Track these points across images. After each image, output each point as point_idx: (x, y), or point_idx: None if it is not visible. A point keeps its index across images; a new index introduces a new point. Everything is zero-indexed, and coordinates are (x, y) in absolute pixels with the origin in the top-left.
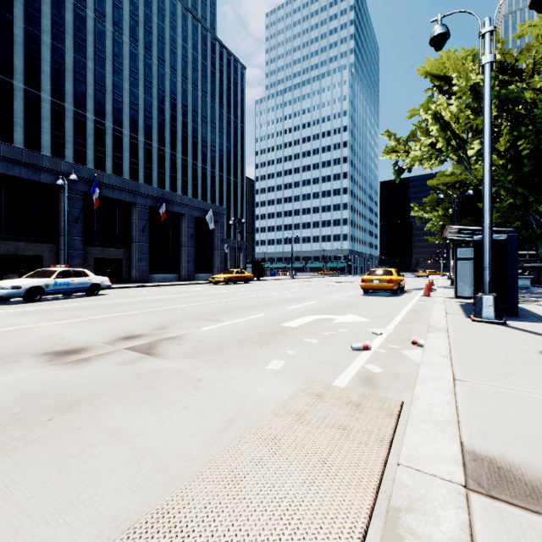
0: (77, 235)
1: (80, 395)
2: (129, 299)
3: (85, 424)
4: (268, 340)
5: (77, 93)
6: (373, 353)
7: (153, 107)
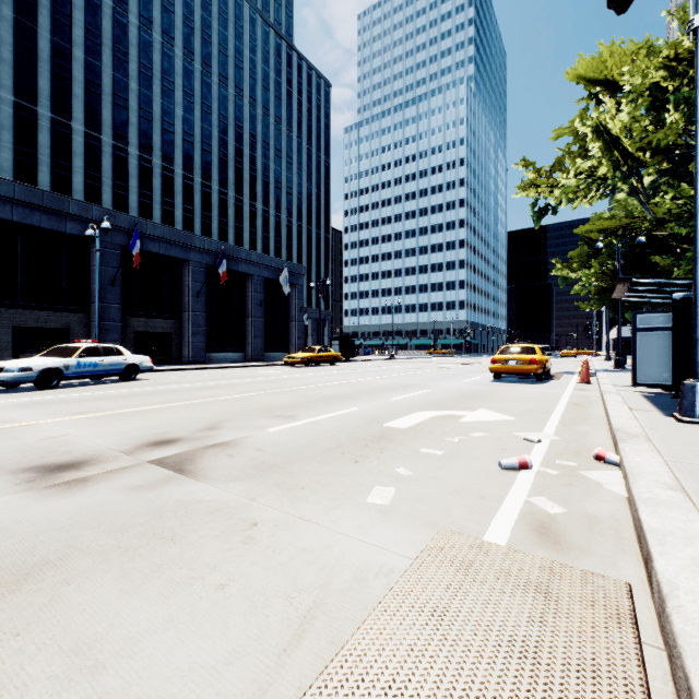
0: (113, 302)
1: (48, 551)
2: (174, 385)
3: (31, 624)
4: (365, 449)
5: (117, 122)
6: (536, 475)
7: (213, 138)
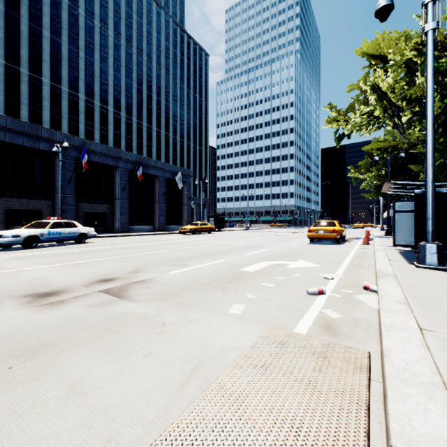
0: (70, 193)
1: (47, 339)
2: (110, 246)
3: (44, 374)
4: (228, 283)
5: (71, 78)
6: (328, 298)
7: (133, 88)
